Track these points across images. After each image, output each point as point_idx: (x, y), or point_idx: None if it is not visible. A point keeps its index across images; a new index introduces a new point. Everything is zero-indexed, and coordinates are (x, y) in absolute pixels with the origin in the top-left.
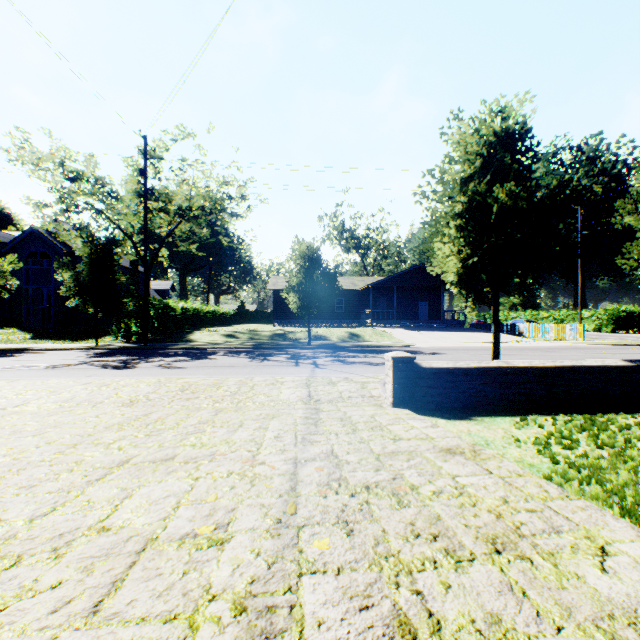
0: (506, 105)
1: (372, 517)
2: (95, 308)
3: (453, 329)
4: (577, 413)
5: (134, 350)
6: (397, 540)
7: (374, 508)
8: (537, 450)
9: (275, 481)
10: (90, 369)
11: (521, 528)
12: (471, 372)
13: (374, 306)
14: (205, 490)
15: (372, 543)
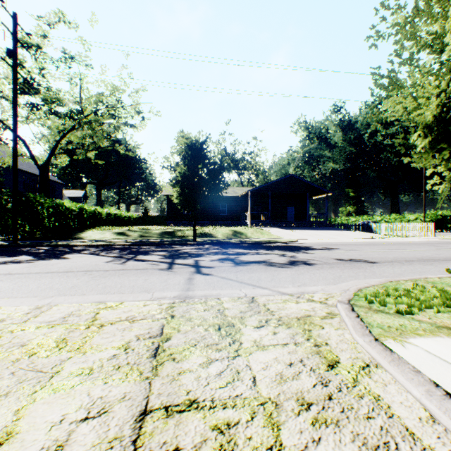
0: None
1: None
2: None
3: (318, 228)
4: None
5: None
6: None
7: None
8: None
9: None
10: None
11: None
12: None
13: (251, 210)
14: None
15: None
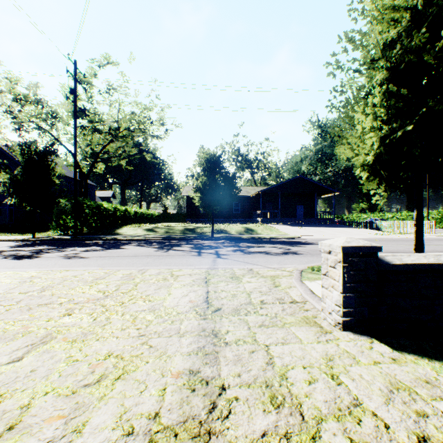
0: None
1: None
2: (32, 206)
3: (325, 225)
4: None
5: (62, 241)
6: None
7: None
8: None
9: None
10: None
11: None
12: None
13: (263, 208)
14: None
15: None
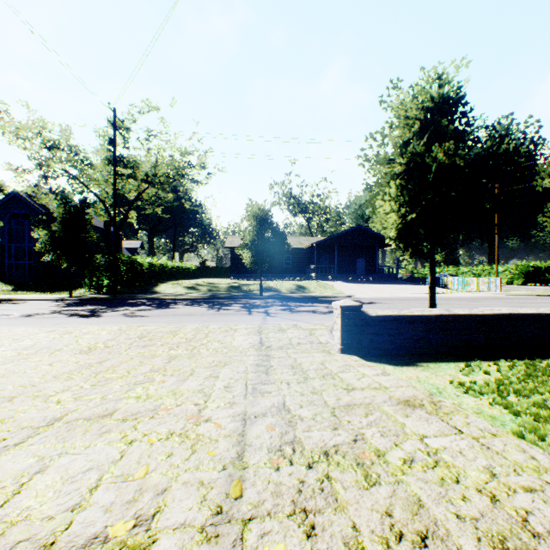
0: (444, 71)
1: (337, 502)
2: (69, 263)
3: (387, 282)
4: (516, 358)
5: (104, 300)
6: (375, 546)
7: (337, 487)
8: (493, 399)
9: (220, 445)
10: (58, 318)
11: (530, 521)
12: (415, 320)
13: (318, 262)
14: (136, 459)
15: None
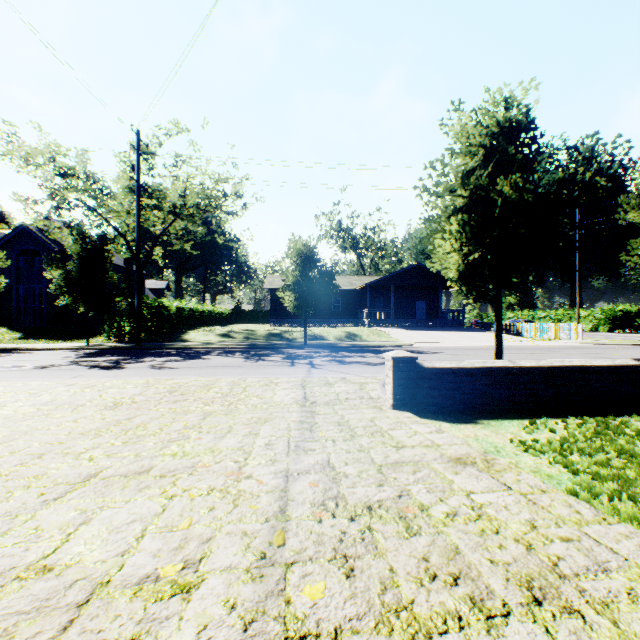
0: (510, 94)
1: (376, 550)
2: (86, 307)
3: (451, 329)
4: (587, 415)
5: (126, 350)
6: (409, 584)
7: (378, 537)
8: (553, 458)
9: (262, 500)
10: (77, 370)
11: (559, 565)
12: (476, 372)
13: (371, 305)
14: (179, 513)
15: (378, 589)
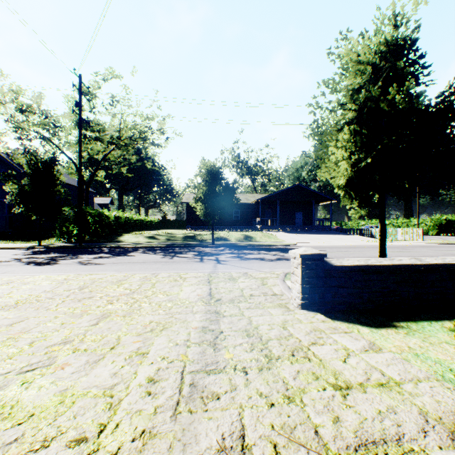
0: (402, 9)
1: None
2: (38, 214)
3: (322, 232)
4: None
5: (69, 249)
6: None
7: None
8: None
9: None
10: (13, 265)
11: None
12: (384, 270)
13: (262, 215)
14: None
15: None
